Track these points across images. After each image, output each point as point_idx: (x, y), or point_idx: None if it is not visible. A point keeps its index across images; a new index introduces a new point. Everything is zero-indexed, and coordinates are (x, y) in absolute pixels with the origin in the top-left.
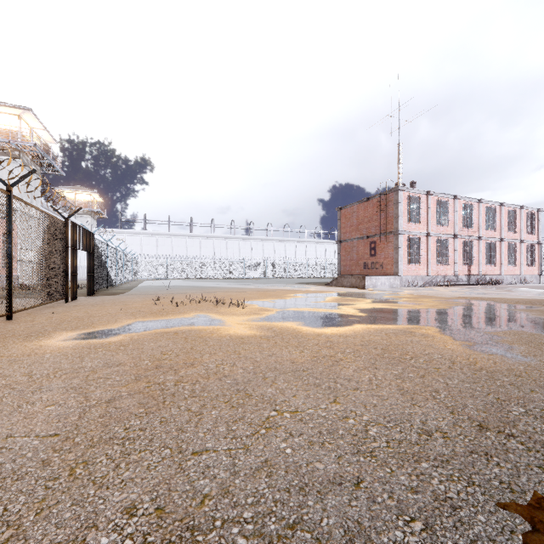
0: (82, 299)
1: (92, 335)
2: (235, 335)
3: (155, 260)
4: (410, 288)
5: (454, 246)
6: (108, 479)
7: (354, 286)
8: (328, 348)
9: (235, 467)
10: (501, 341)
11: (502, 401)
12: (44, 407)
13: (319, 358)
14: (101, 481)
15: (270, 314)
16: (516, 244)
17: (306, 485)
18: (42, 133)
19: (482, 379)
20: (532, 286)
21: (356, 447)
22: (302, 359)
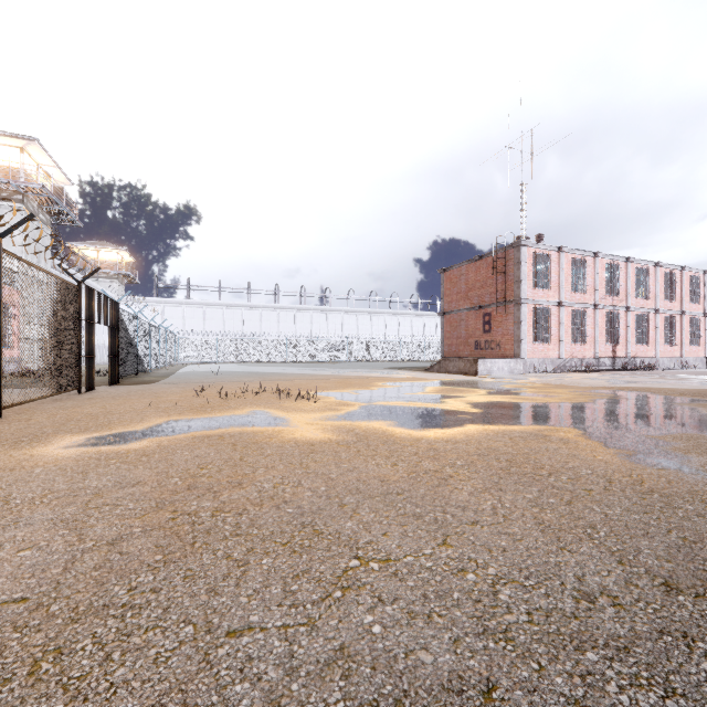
0: (101, 390)
1: (105, 440)
2: (303, 440)
3: (202, 338)
4: (536, 375)
5: (594, 320)
6: (89, 683)
7: (463, 371)
8: (431, 460)
9: (293, 658)
10: (671, 449)
11: (692, 543)
12: (16, 552)
13: (419, 474)
14: (77, 686)
15: (351, 411)
16: (675, 317)
17: (405, 695)
18: (53, 171)
19: (655, 507)
20: (697, 371)
21: (481, 622)
22: (395, 476)
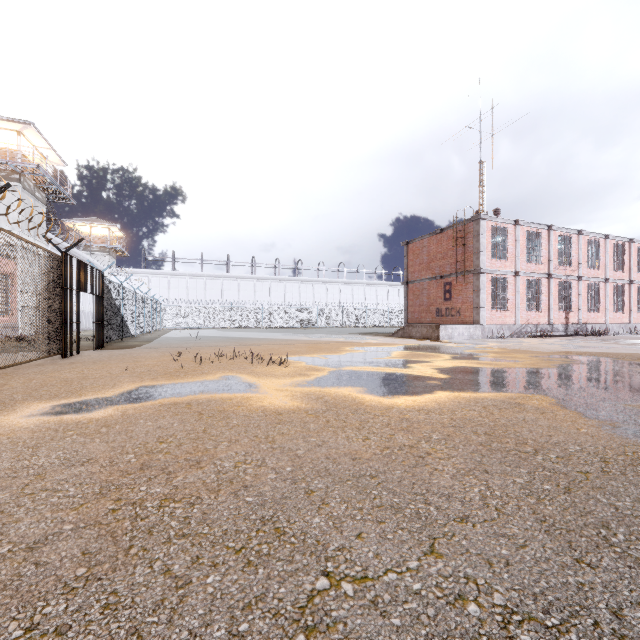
0: (84, 354)
1: (71, 407)
2: (271, 408)
3: (185, 306)
4: (494, 340)
5: (548, 288)
6: None
7: (425, 337)
8: (405, 432)
9: None
10: None
11: None
12: None
13: (393, 450)
14: None
15: (321, 376)
16: (624, 285)
17: None
18: (48, 152)
19: None
20: None
21: None
22: (367, 453)
